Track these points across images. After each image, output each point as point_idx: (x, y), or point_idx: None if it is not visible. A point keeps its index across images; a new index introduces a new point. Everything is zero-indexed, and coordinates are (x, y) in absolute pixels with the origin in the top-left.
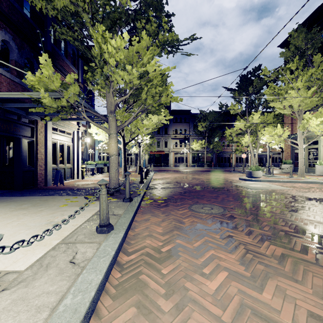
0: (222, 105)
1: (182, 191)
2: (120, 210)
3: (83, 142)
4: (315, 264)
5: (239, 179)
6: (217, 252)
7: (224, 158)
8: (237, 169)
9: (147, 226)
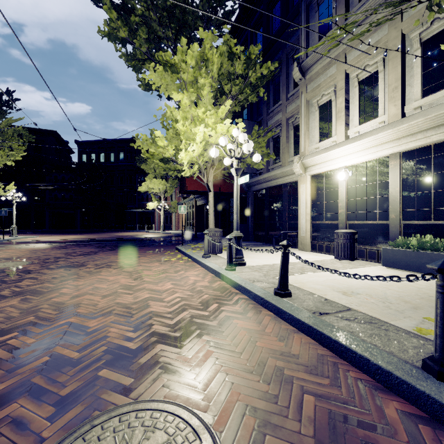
0: None
1: None
2: (343, 325)
3: None
4: (78, 315)
5: None
6: (165, 311)
7: None
8: None
9: (263, 326)
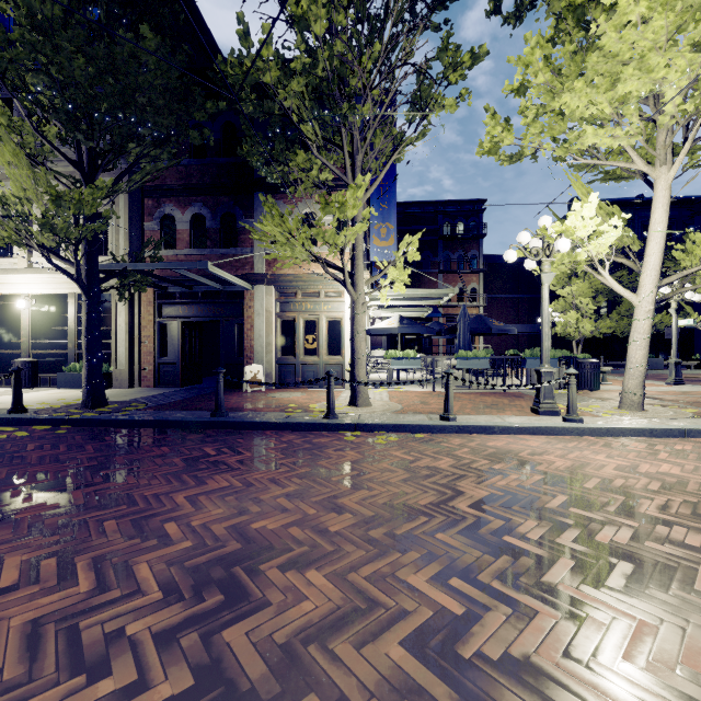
0: None
1: (36, 455)
2: None
3: None
4: None
5: None
6: None
7: None
8: None
9: None
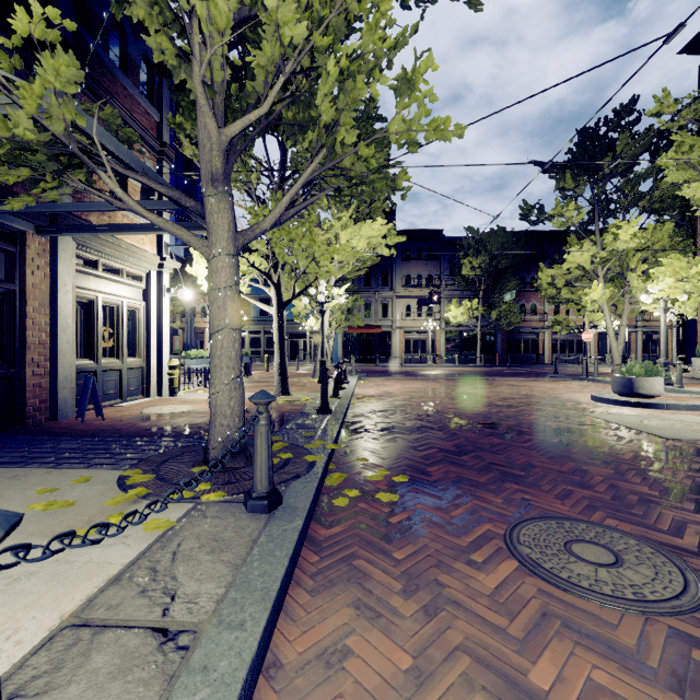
0: (529, 209)
1: (450, 442)
2: (211, 582)
3: (198, 307)
4: None
5: (594, 401)
6: None
7: (523, 343)
8: (561, 370)
9: None
